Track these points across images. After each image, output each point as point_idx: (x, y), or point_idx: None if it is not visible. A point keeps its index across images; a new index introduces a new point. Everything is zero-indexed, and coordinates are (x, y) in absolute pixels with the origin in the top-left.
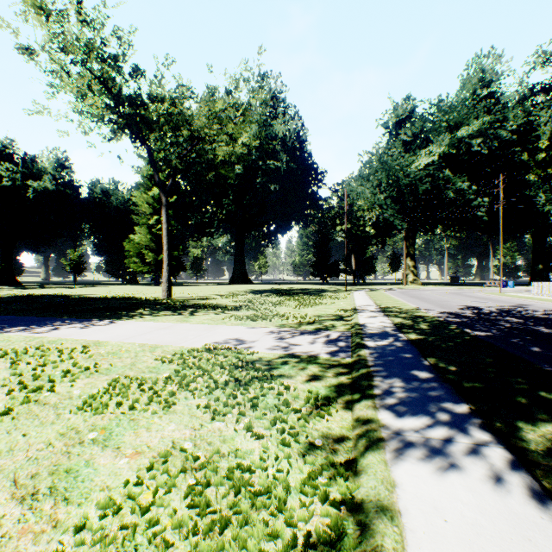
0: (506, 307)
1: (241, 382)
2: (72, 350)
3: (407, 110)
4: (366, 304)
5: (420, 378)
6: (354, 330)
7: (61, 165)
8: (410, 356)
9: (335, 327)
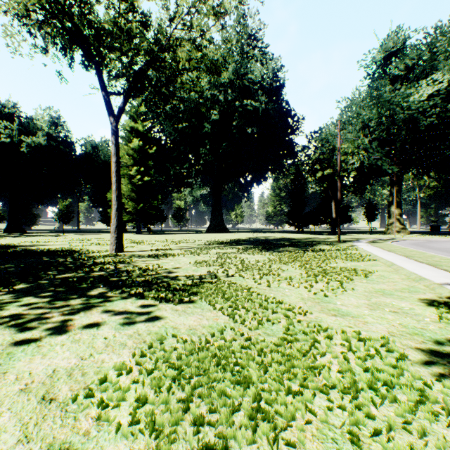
0: None
1: None
2: None
3: (399, 42)
4: None
5: None
6: None
7: (54, 123)
8: None
9: None
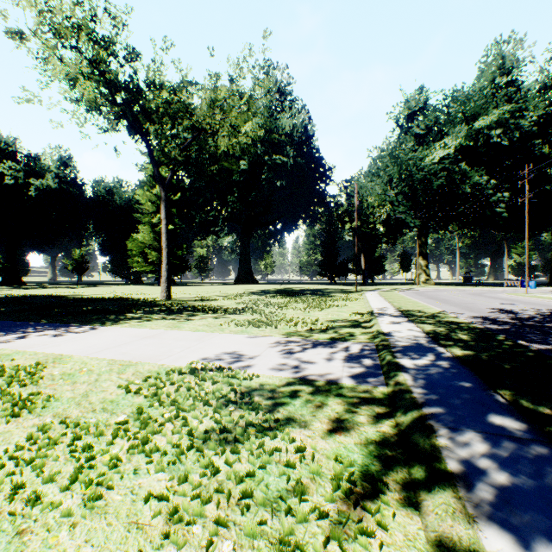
0: (545, 311)
1: (230, 434)
2: (17, 370)
3: (420, 102)
4: (384, 307)
5: (509, 432)
6: (380, 342)
7: (64, 163)
8: (471, 386)
9: (353, 336)
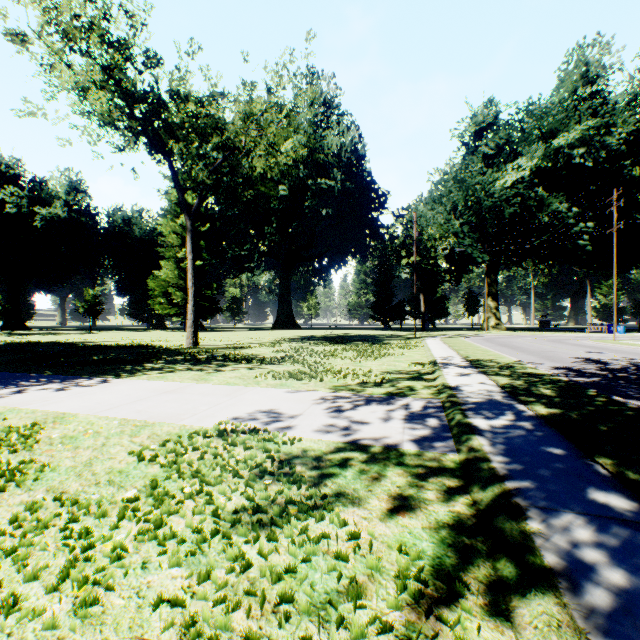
0: (639, 360)
1: (266, 514)
2: (7, 432)
3: (489, 117)
4: (448, 356)
5: (617, 513)
6: (446, 398)
7: (75, 188)
8: (563, 453)
9: (414, 391)
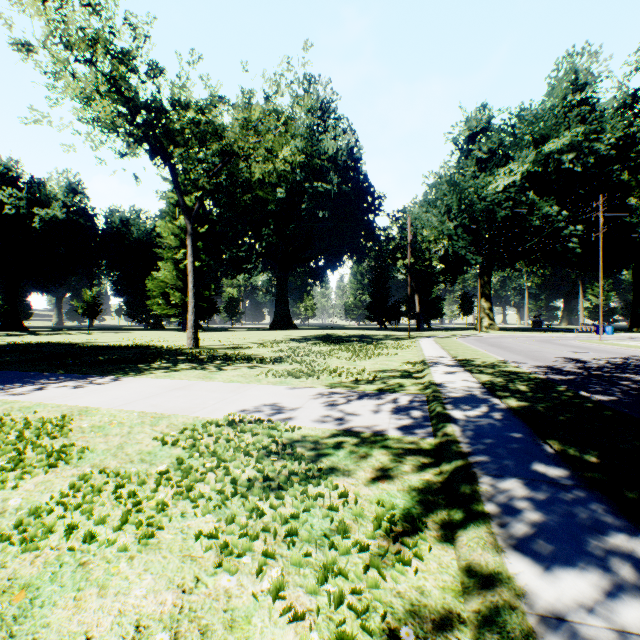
0: (617, 359)
1: (273, 482)
2: (43, 423)
3: (482, 122)
4: (439, 356)
5: (550, 478)
6: (431, 393)
7: (73, 190)
8: (521, 436)
9: (403, 387)
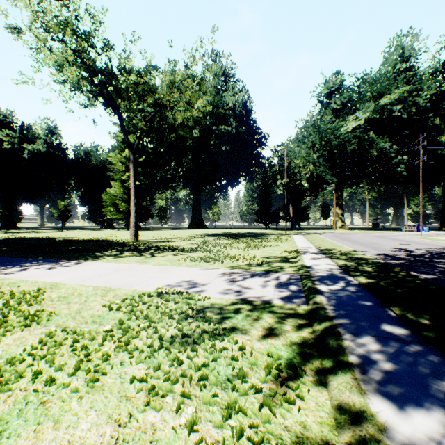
0: (434, 249)
1: (190, 338)
2: (23, 294)
3: (337, 83)
4: (307, 247)
5: (395, 336)
6: (303, 273)
7: (51, 131)
8: (371, 304)
9: (283, 269)
